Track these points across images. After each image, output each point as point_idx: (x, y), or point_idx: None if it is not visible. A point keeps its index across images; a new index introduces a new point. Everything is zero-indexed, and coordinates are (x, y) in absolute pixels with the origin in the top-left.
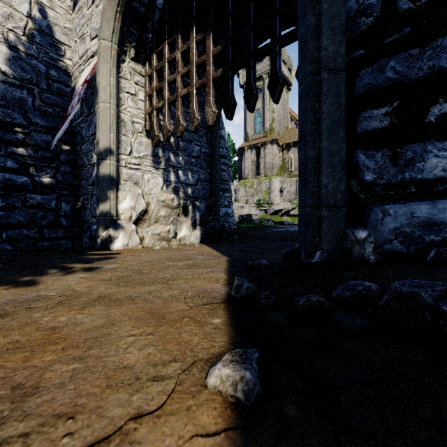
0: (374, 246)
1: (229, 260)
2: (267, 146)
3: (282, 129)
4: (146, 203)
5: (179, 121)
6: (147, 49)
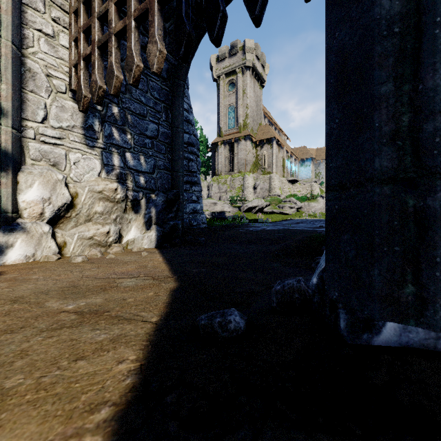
0: None
1: (176, 289)
2: (241, 142)
3: (256, 125)
4: (72, 194)
5: (112, 70)
6: None
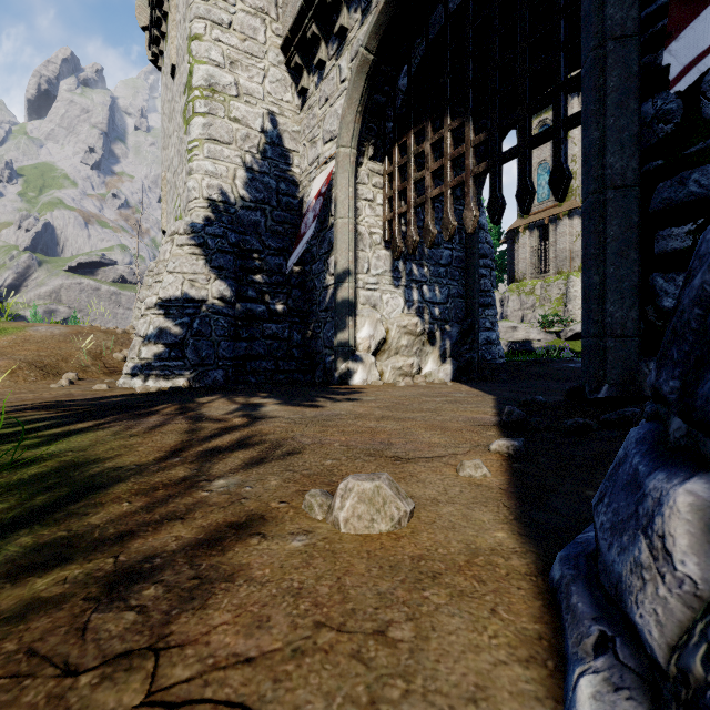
0: None
1: (496, 399)
2: (562, 221)
3: None
4: (385, 330)
5: (429, 228)
6: (387, 141)
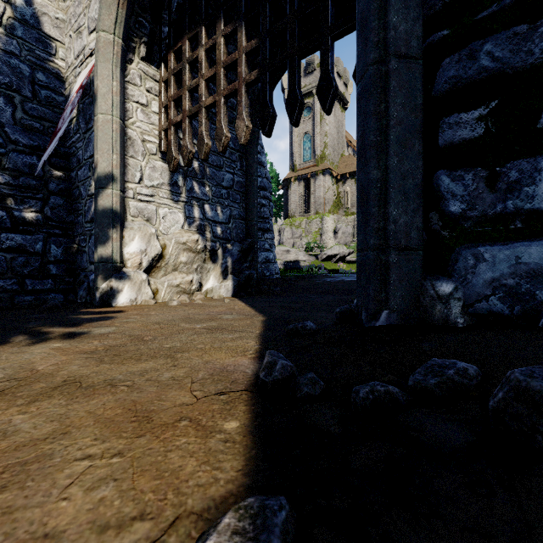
0: (463, 304)
1: (265, 320)
2: (319, 177)
3: (336, 157)
4: (161, 246)
5: (203, 139)
6: (163, 46)
